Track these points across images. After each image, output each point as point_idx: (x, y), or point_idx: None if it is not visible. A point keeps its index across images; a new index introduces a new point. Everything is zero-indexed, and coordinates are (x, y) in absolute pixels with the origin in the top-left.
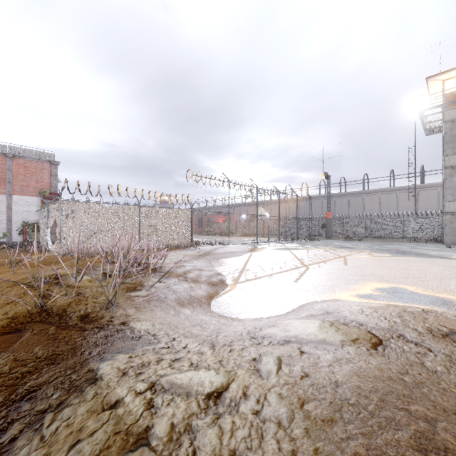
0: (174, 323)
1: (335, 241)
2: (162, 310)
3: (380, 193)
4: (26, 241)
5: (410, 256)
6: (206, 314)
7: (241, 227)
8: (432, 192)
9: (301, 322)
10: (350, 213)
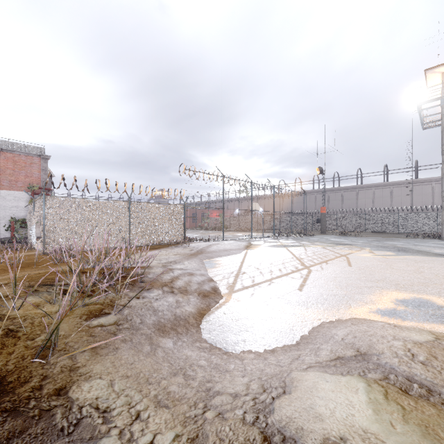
0: (145, 372)
1: (331, 236)
2: (131, 347)
3: (374, 188)
4: (13, 237)
5: (416, 255)
6: (194, 346)
7: (235, 222)
8: (426, 187)
9: (335, 385)
10: (344, 208)
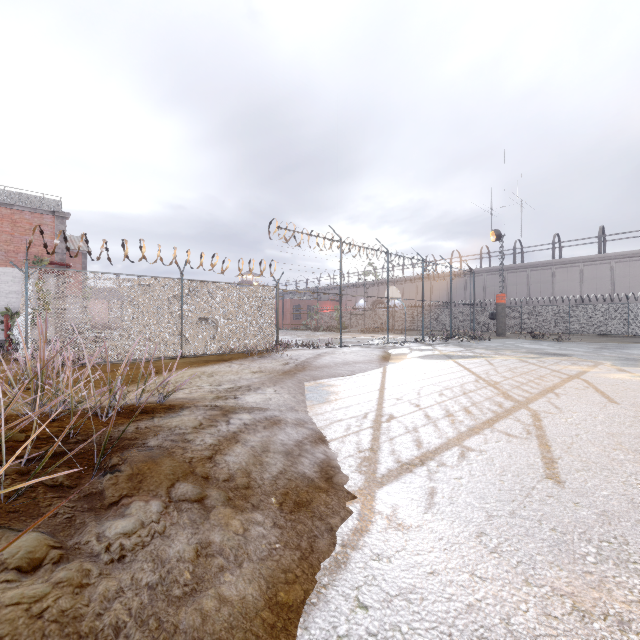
0: None
1: (518, 341)
2: None
3: (583, 264)
4: (6, 340)
5: None
6: None
7: (359, 319)
8: None
9: None
10: (532, 296)
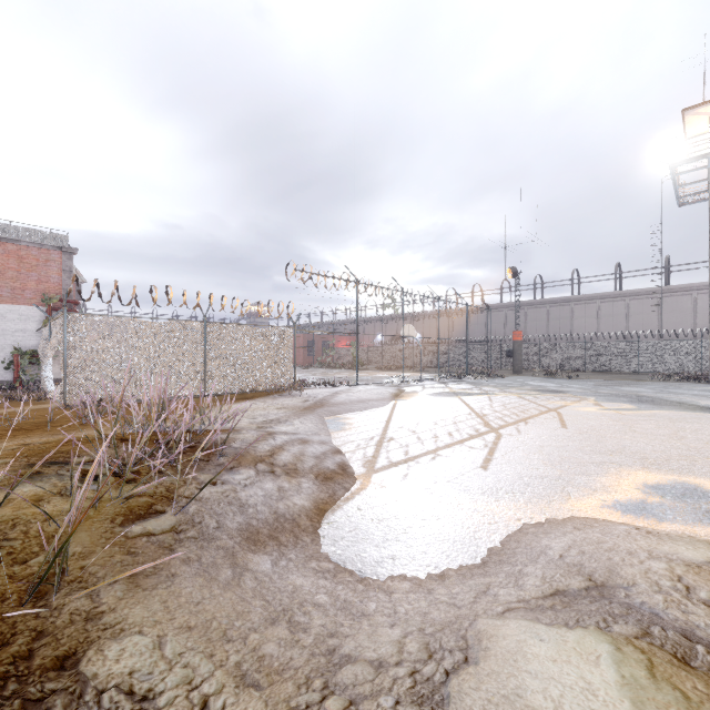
0: (220, 619)
1: (530, 378)
2: (199, 572)
3: (600, 300)
4: (17, 380)
5: (670, 409)
6: (307, 567)
7: (377, 355)
8: (683, 299)
9: (557, 649)
10: (551, 332)
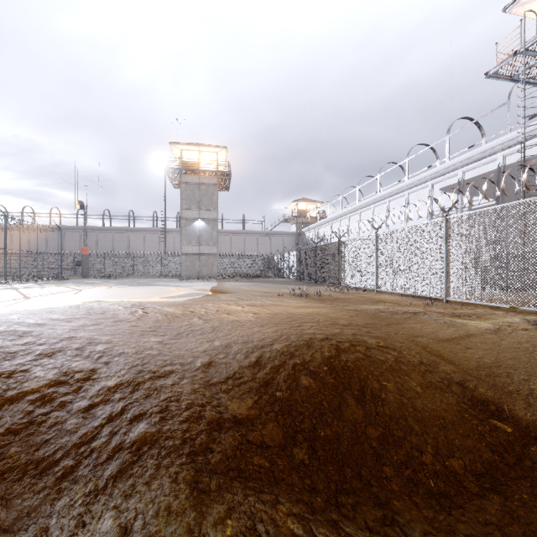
0: None
1: (90, 279)
2: None
3: (145, 232)
4: None
5: (141, 286)
6: None
7: None
8: None
9: None
10: (116, 250)
